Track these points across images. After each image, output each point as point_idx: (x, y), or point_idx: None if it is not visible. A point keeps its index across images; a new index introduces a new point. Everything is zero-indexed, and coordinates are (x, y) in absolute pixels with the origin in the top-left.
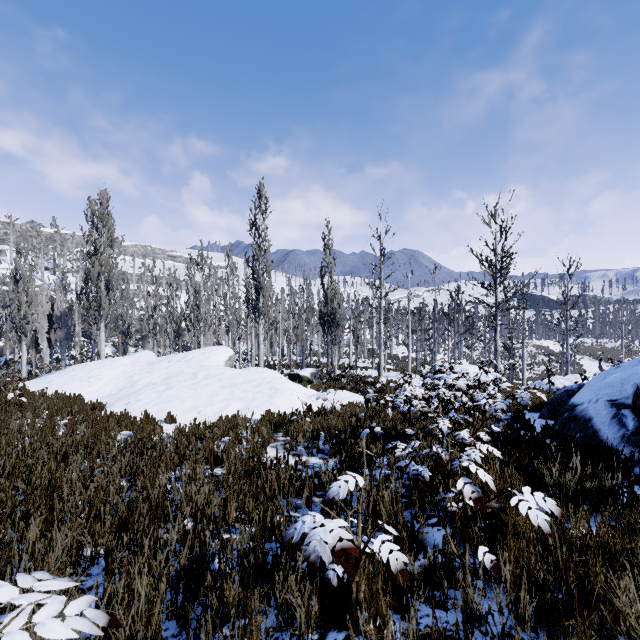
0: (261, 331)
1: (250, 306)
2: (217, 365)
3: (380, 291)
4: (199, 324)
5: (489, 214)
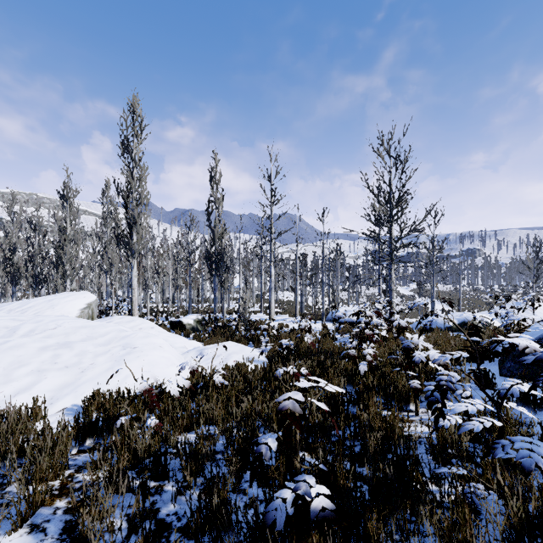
0: (135, 273)
1: (121, 243)
2: (59, 315)
3: (271, 232)
4: (64, 267)
5: (384, 148)
